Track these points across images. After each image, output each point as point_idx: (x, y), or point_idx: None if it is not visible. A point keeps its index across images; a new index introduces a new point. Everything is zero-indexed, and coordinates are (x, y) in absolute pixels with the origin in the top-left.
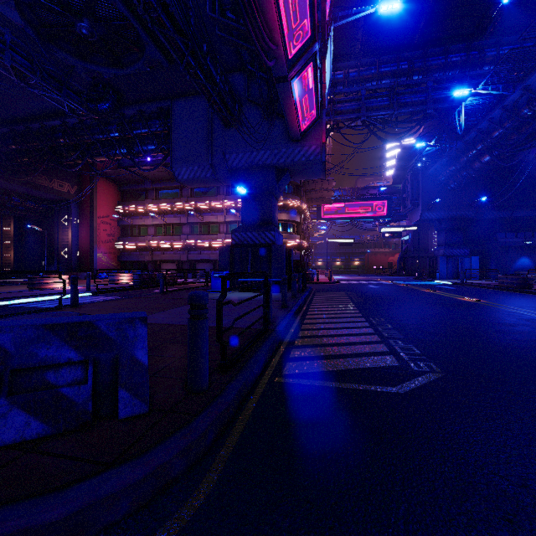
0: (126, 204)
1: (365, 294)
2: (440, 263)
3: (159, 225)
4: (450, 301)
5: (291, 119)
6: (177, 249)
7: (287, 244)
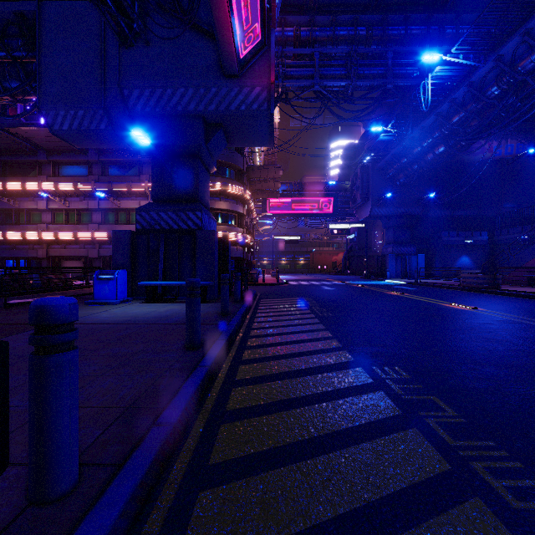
0: (9, 180)
1: (326, 300)
2: (390, 261)
3: (59, 210)
4: (444, 311)
5: (222, 22)
6: (84, 242)
7: (228, 238)
